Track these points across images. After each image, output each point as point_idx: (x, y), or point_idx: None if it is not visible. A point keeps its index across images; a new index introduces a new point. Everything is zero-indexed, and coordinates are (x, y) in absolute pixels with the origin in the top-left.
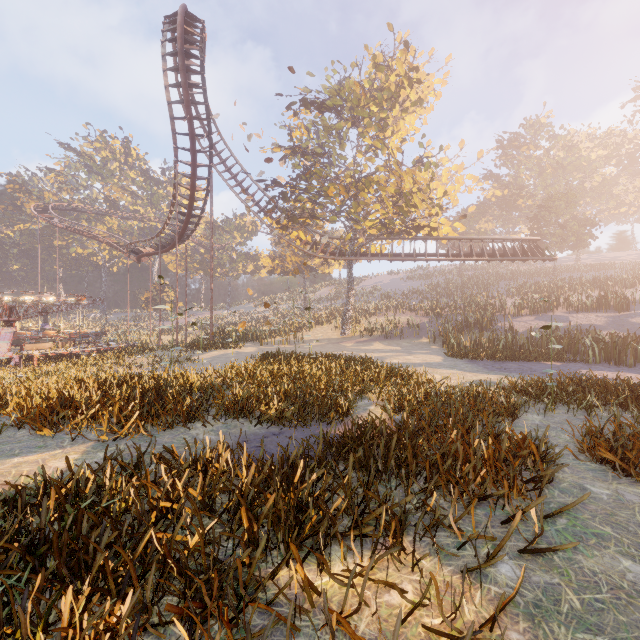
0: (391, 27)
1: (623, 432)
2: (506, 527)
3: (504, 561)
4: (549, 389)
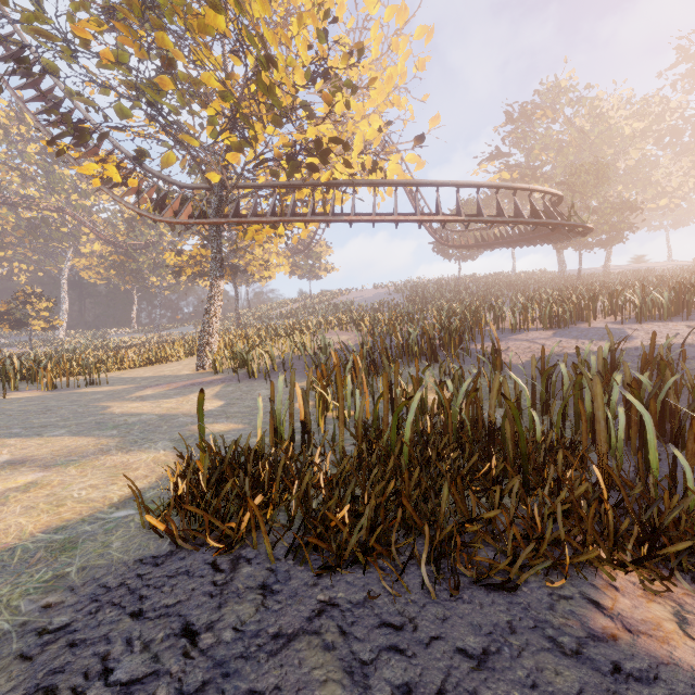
0: None
1: None
2: None
3: None
4: None
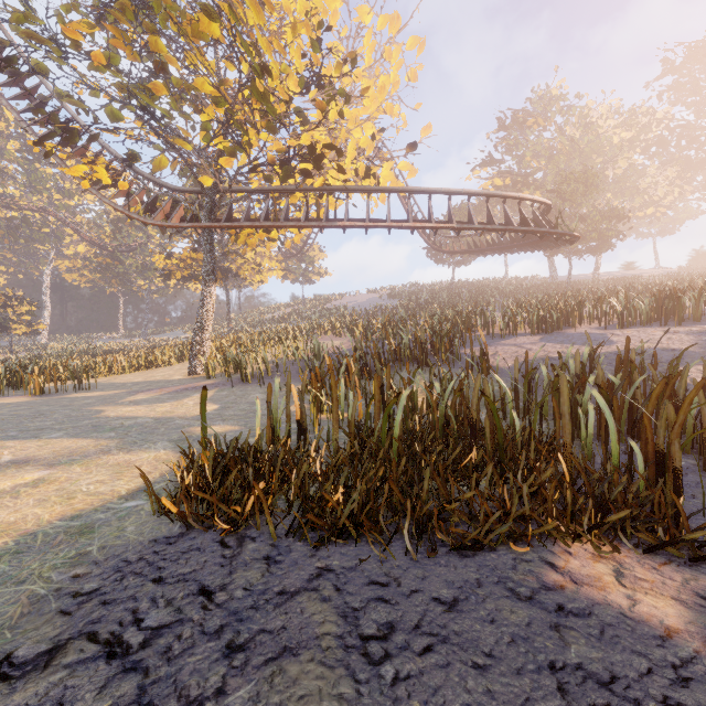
0: None
1: None
2: None
3: None
4: None
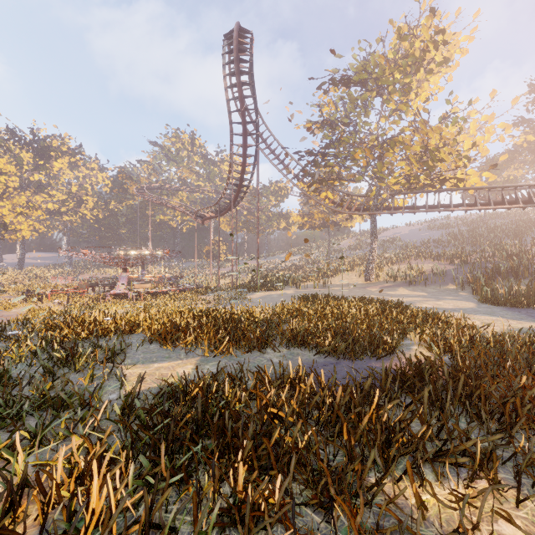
0: None
1: None
2: None
3: None
4: None
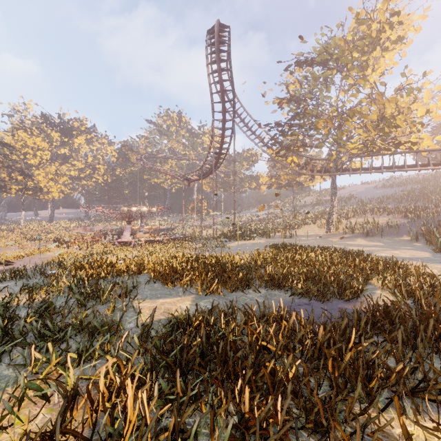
0: None
1: None
2: None
3: None
4: None
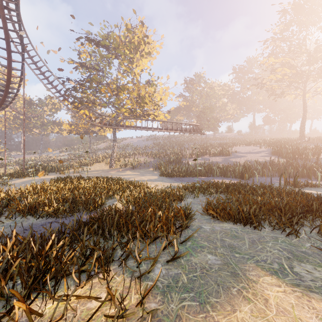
0: (135, 12)
1: (219, 202)
2: (164, 251)
3: (159, 268)
4: (197, 187)
